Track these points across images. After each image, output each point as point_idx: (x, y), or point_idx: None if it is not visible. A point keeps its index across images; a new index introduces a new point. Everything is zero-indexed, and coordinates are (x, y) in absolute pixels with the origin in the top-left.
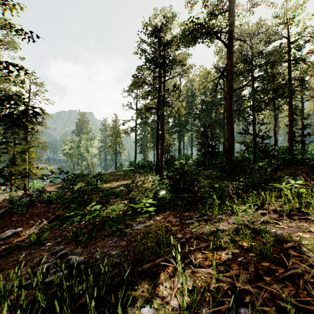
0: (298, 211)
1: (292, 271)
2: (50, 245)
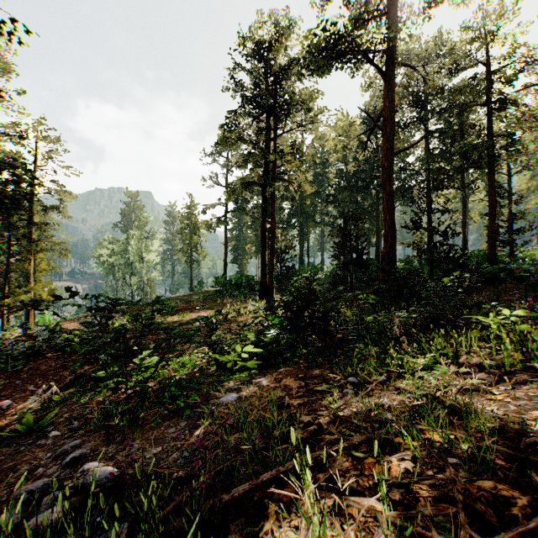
0: (522, 367)
1: None
2: (57, 436)
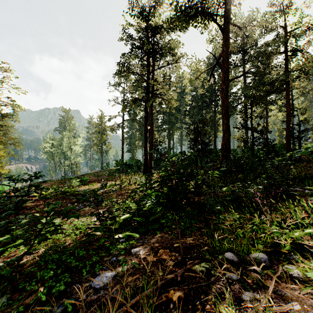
0: None
1: None
2: None
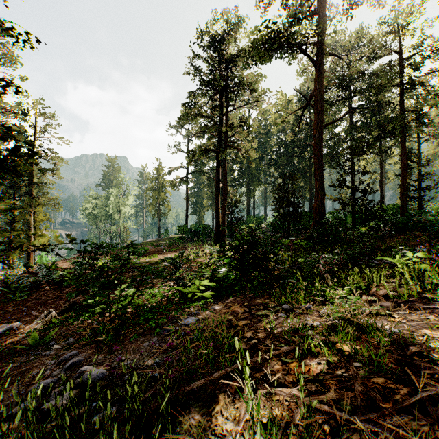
0: (419, 297)
1: (422, 394)
2: (58, 349)
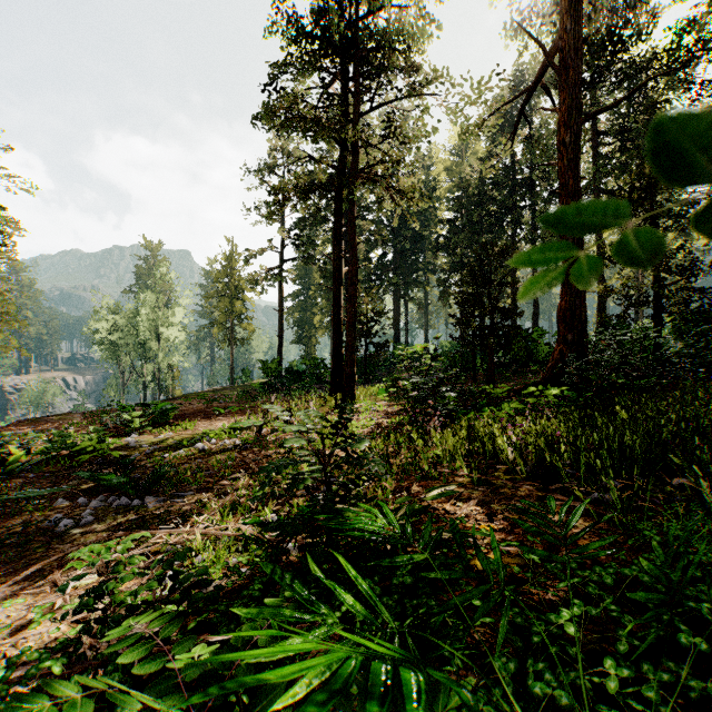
0: None
1: None
2: None
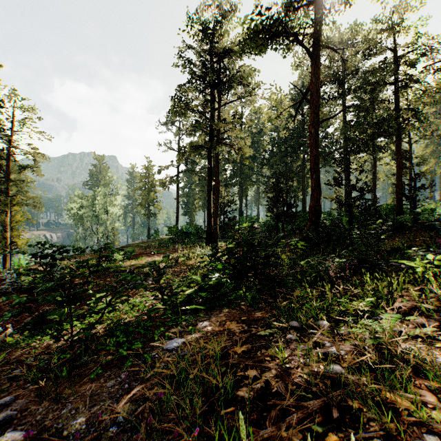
0: None
1: None
2: None
